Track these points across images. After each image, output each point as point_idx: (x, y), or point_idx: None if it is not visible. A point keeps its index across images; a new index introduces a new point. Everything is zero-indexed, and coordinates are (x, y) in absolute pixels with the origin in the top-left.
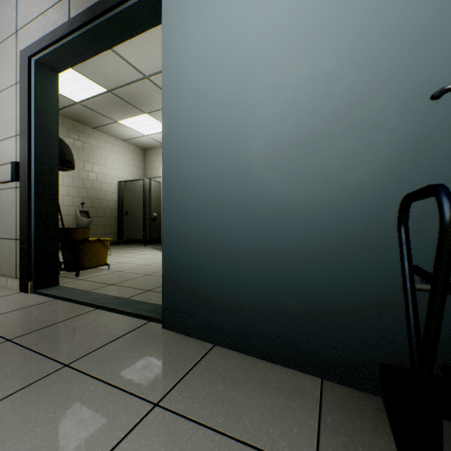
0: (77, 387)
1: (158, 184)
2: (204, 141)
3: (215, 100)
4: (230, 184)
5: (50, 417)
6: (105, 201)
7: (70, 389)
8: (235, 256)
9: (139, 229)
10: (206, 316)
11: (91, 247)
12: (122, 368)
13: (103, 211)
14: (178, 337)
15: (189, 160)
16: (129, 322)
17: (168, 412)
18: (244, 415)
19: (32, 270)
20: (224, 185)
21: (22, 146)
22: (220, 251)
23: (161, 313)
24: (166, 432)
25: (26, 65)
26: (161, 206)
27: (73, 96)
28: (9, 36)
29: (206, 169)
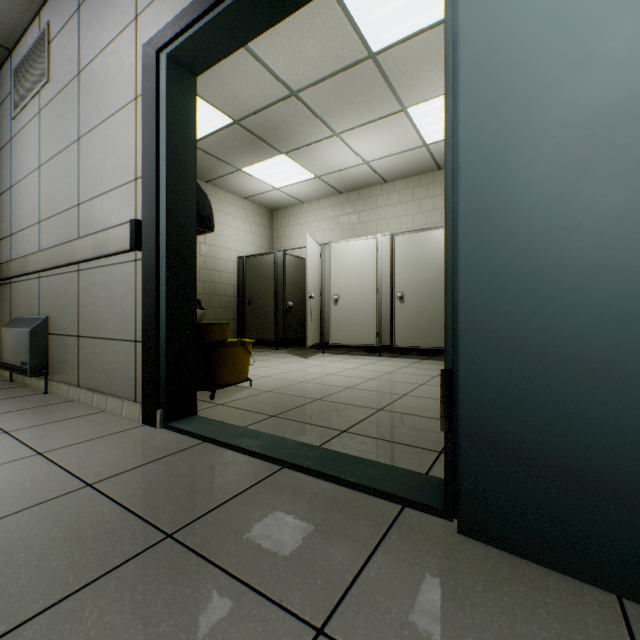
0: None
1: (293, 259)
2: (602, 121)
3: None
4: None
5: None
6: (221, 286)
7: None
8: None
9: (267, 325)
10: (607, 530)
11: (230, 354)
12: None
13: (219, 300)
14: (506, 562)
15: (548, 172)
16: (364, 505)
17: None
18: None
19: (162, 390)
20: None
21: (147, 194)
22: None
23: (420, 491)
24: None
25: (152, 64)
26: (307, 290)
27: None
28: (124, 27)
29: (610, 186)
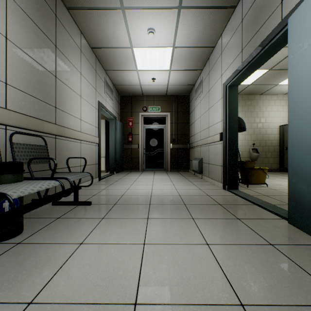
0: (241, 226)
1: None
2: None
3: None
4: None
5: (231, 228)
6: (268, 141)
7: (238, 225)
8: None
9: None
10: None
11: (254, 172)
12: (259, 228)
13: (267, 148)
14: (298, 231)
15: (304, 128)
16: (269, 215)
17: (275, 248)
18: None
19: (227, 180)
20: None
21: (223, 125)
22: None
23: None
24: (271, 252)
25: (224, 89)
26: None
27: (247, 83)
28: (218, 78)
29: None
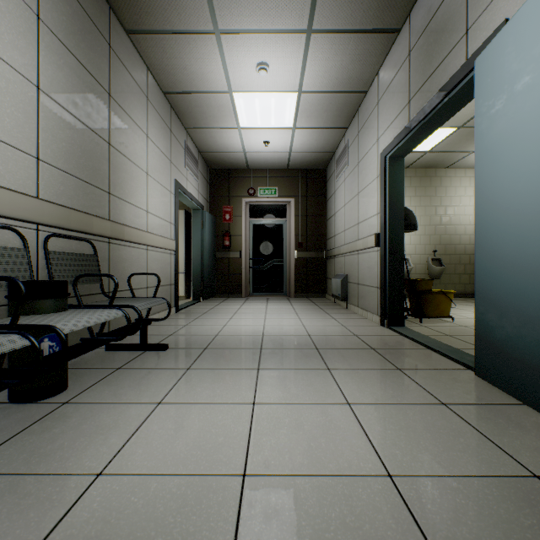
0: (402, 379)
1: None
2: (509, 212)
3: (518, 174)
4: (532, 252)
5: (387, 382)
6: (459, 246)
7: (398, 378)
8: (536, 321)
9: None
10: (510, 372)
11: (432, 298)
12: (430, 383)
13: (458, 258)
14: (487, 386)
15: (496, 229)
16: (449, 364)
17: (449, 409)
18: (506, 437)
19: (386, 311)
20: (526, 253)
21: (380, 221)
22: (523, 315)
23: None
24: (442, 413)
25: (382, 163)
26: None
27: (422, 149)
28: (373, 144)
29: (510, 238)
